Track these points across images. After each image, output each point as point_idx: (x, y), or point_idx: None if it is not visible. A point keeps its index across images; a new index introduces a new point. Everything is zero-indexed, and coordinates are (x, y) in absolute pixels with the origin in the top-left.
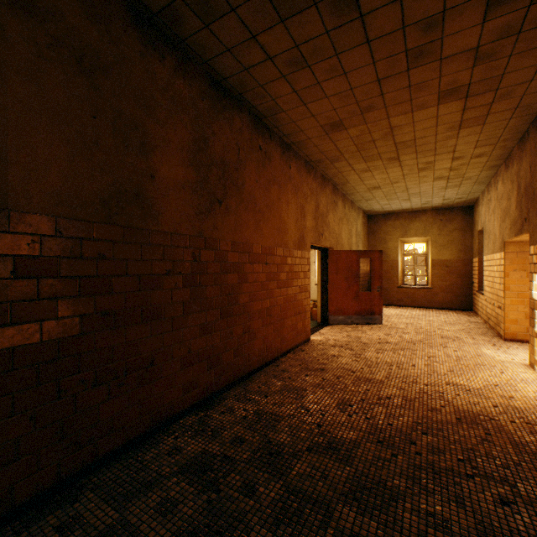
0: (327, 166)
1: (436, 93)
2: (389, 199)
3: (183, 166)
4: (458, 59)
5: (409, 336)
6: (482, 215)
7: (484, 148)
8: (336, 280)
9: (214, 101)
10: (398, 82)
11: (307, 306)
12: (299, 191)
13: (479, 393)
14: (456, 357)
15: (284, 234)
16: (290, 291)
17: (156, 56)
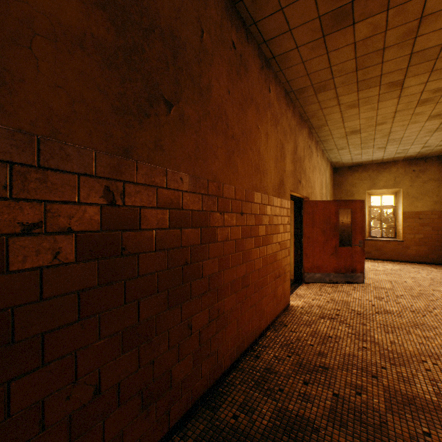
0: (309, 99)
1: None
2: (363, 147)
3: None
4: None
5: (407, 301)
6: None
7: None
8: (311, 234)
9: None
10: None
11: (286, 266)
12: (279, 125)
13: None
14: None
15: (263, 175)
16: (269, 250)
17: None
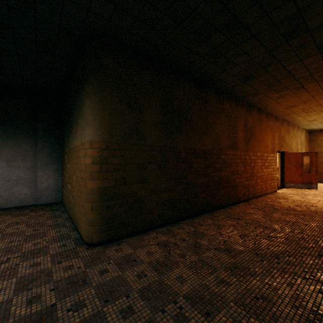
0: (285, 116)
1: None
2: None
3: (242, 133)
4: None
5: None
6: None
7: None
8: (288, 167)
9: (248, 110)
10: (320, 95)
11: (275, 177)
12: (272, 129)
13: None
14: None
15: (267, 148)
16: (269, 170)
17: (238, 106)
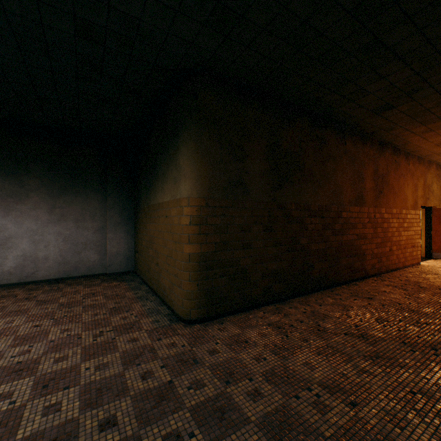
0: (433, 156)
1: None
2: None
3: (371, 182)
4: None
5: None
6: None
7: None
8: (438, 229)
9: (379, 151)
10: None
11: (418, 243)
12: (413, 176)
13: None
14: None
15: (406, 202)
16: (408, 233)
17: (365, 146)
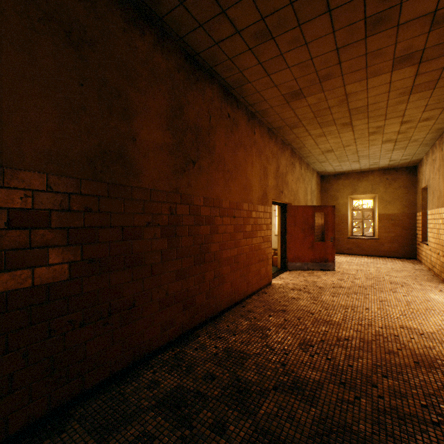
0: (287, 132)
1: (391, 60)
2: (341, 161)
3: (161, 130)
4: (415, 24)
5: (360, 281)
6: (426, 174)
7: (432, 112)
8: (293, 232)
9: (188, 74)
10: (355, 50)
11: (269, 254)
12: (263, 154)
13: (433, 337)
14: (406, 301)
15: (250, 191)
16: (255, 241)
17: (137, 32)
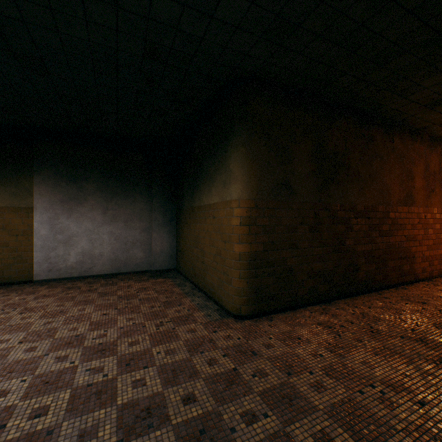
0: None
1: None
2: None
3: (421, 180)
4: None
5: None
6: None
7: None
8: None
9: (430, 147)
10: None
11: None
12: None
13: None
14: None
15: None
16: None
17: (414, 142)
